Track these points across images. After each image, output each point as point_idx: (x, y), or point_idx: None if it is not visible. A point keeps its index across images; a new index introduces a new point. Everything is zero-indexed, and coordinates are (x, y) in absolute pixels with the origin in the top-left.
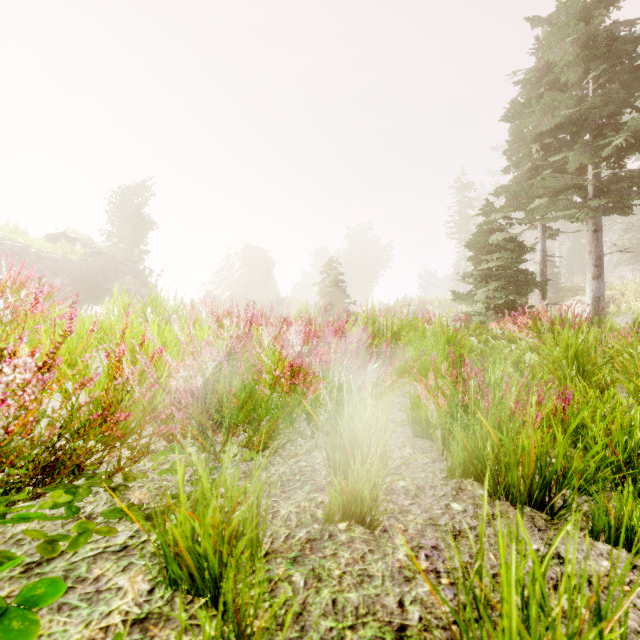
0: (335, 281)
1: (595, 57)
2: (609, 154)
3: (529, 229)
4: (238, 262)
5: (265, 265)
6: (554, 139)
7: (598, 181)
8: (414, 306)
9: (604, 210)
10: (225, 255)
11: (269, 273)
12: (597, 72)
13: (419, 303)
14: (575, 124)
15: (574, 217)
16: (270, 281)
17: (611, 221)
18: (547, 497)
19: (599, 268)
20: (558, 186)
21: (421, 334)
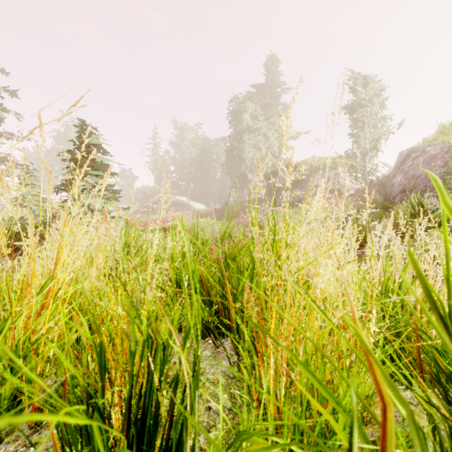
0: None
1: None
2: None
3: None
4: None
5: None
6: None
7: None
8: None
9: None
10: None
11: None
12: None
13: None
14: None
15: None
16: None
17: None
18: None
19: None
20: None
21: None
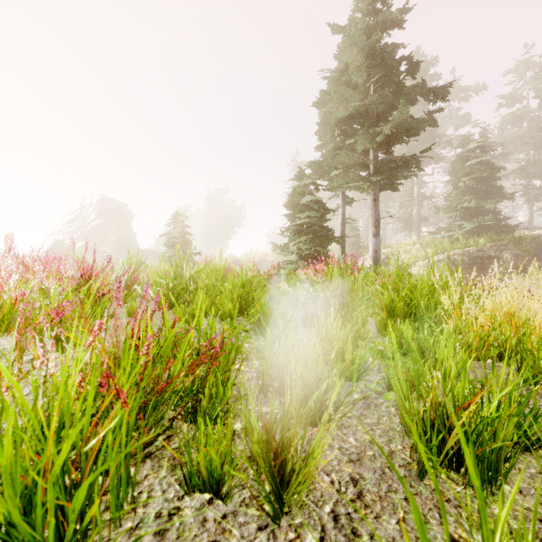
0: (181, 233)
1: (374, 67)
2: (382, 141)
3: (334, 197)
4: (93, 213)
5: (123, 218)
6: (349, 127)
7: (376, 162)
8: (258, 258)
9: (382, 186)
10: (79, 205)
11: (127, 225)
12: (375, 78)
13: (262, 256)
14: (362, 116)
15: (361, 188)
16: (128, 233)
17: (393, 200)
18: (131, 535)
19: (377, 228)
20: (351, 163)
21: (221, 278)
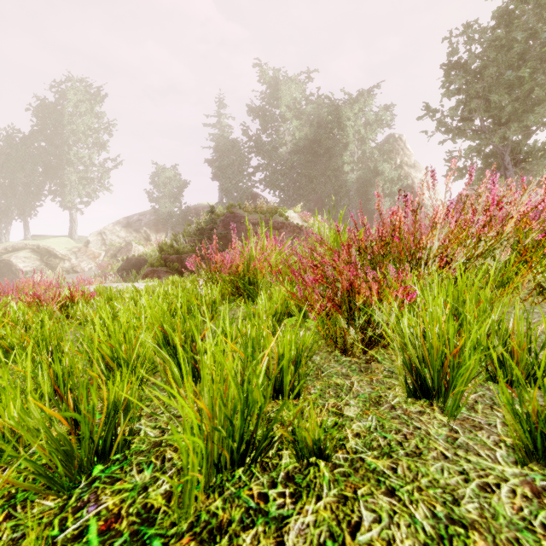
0: None
1: None
2: None
3: None
4: None
5: None
6: None
7: None
8: None
9: None
10: None
11: None
12: None
13: None
14: None
15: None
16: None
17: None
18: None
19: None
20: None
21: None
